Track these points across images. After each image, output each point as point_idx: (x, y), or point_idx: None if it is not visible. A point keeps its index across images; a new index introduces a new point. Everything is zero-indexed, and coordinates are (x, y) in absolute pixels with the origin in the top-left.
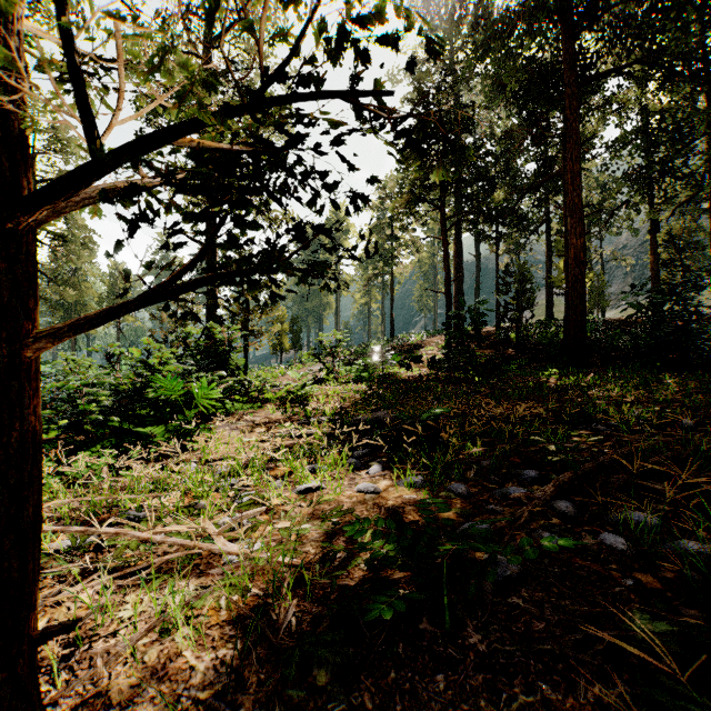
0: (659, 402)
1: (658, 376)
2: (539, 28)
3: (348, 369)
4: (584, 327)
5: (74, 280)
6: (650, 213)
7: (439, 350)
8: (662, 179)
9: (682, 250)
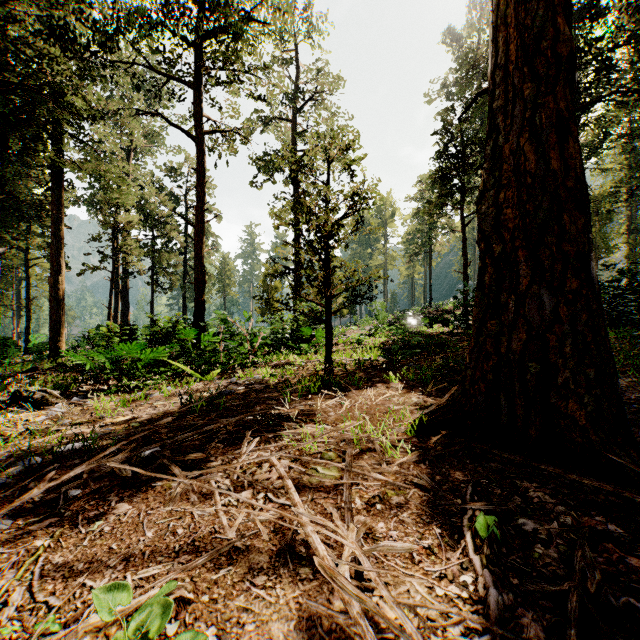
0: None
1: None
2: None
3: (390, 328)
4: None
5: None
6: None
7: None
8: None
9: None
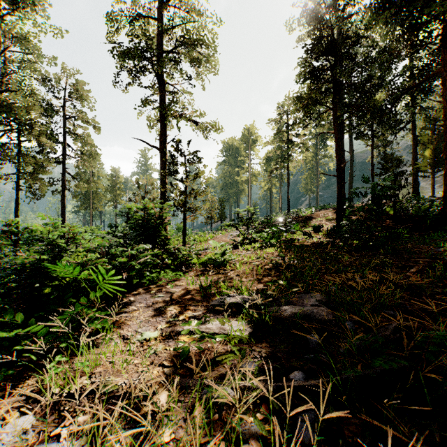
0: None
1: None
2: None
3: (258, 235)
4: None
5: (92, 179)
6: None
7: (327, 221)
8: None
9: None
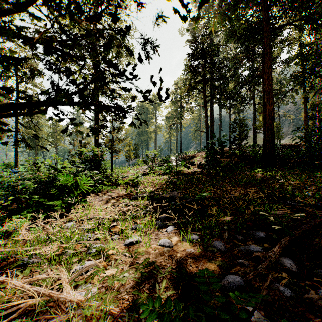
0: (318, 187)
1: (313, 172)
2: (252, 3)
3: (160, 168)
4: (273, 148)
5: (36, 127)
6: (304, 94)
7: (202, 159)
8: (310, 77)
9: (319, 111)
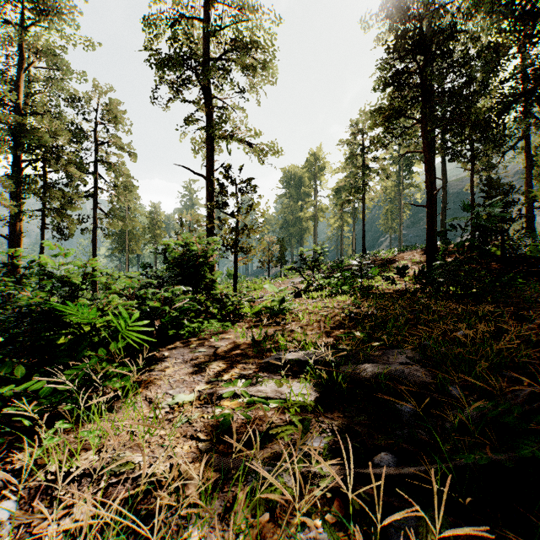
0: None
1: None
2: None
3: (326, 281)
4: None
5: (128, 216)
6: None
7: (413, 264)
8: None
9: None
